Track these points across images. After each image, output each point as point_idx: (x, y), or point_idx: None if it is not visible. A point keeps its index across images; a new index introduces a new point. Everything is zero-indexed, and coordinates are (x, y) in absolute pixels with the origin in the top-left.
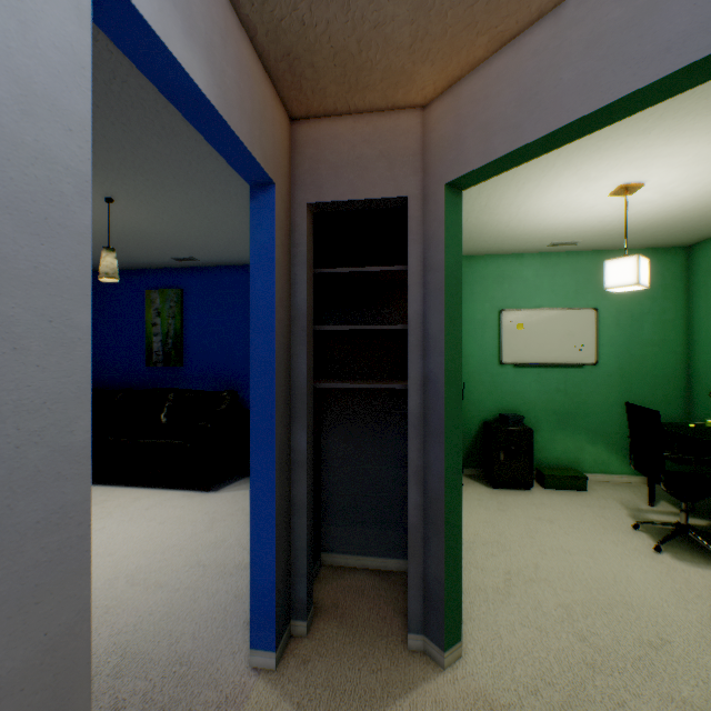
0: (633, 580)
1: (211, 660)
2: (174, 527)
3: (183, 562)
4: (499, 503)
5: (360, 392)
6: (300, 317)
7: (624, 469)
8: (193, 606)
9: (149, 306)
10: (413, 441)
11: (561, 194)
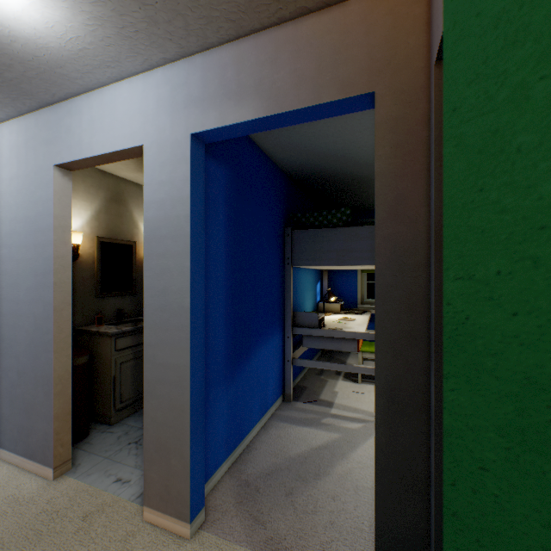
0: None
1: None
2: None
3: None
4: None
5: None
6: (432, 225)
7: None
8: None
9: None
10: None
11: None
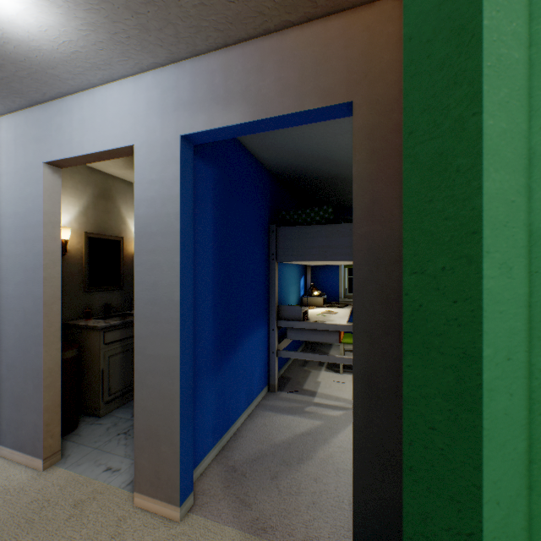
0: None
1: None
2: None
3: None
4: None
5: None
6: None
7: None
8: None
9: None
10: None
11: None
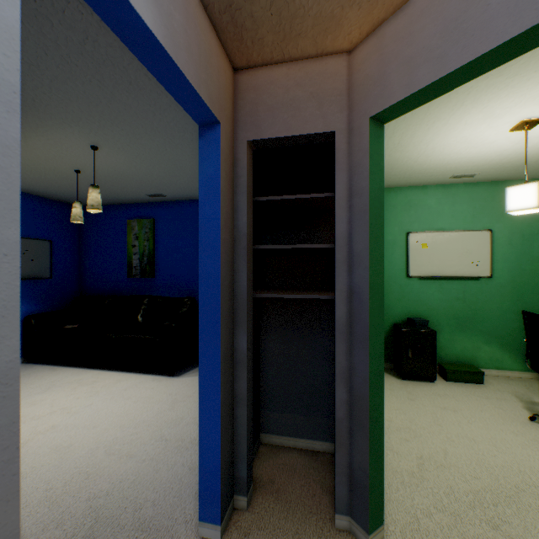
0: (536, 470)
1: (167, 528)
2: (145, 405)
3: (150, 436)
4: (408, 393)
5: (292, 301)
6: (242, 237)
7: (516, 366)
8: (155, 475)
9: (130, 232)
10: (340, 345)
11: (466, 131)
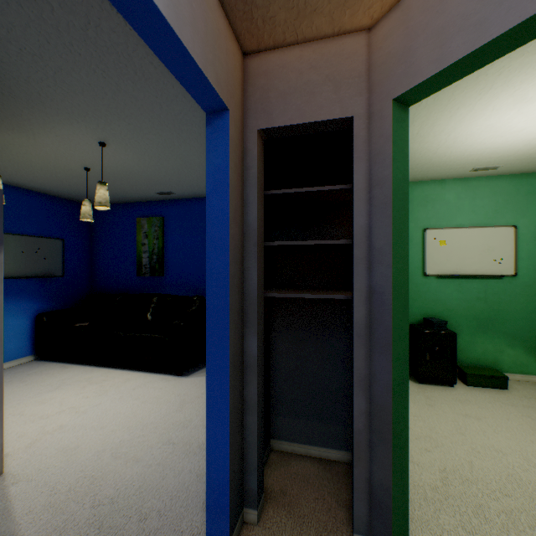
0: None
1: None
2: (153, 406)
3: (157, 439)
4: (426, 398)
5: (305, 300)
6: (252, 233)
7: None
8: (162, 482)
9: (139, 230)
10: (359, 350)
11: (493, 118)
